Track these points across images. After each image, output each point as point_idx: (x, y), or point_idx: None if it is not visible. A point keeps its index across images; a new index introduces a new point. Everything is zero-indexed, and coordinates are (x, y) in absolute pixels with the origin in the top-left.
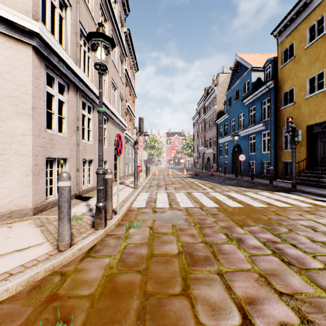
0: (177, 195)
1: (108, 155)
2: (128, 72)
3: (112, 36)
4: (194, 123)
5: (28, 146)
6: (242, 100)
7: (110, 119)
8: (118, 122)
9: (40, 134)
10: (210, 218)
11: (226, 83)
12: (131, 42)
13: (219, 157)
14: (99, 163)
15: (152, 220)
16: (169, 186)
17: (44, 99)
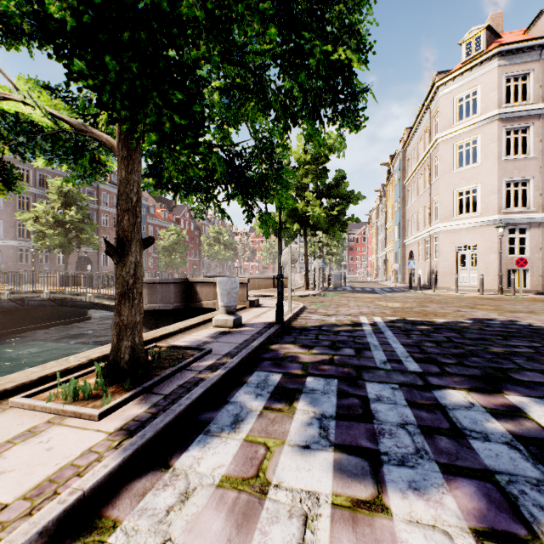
0: None
1: None
2: None
3: None
4: None
5: (495, 265)
6: None
7: None
8: None
9: (502, 259)
10: None
11: None
12: None
13: None
14: (499, 271)
15: (528, 299)
16: None
17: (505, 242)
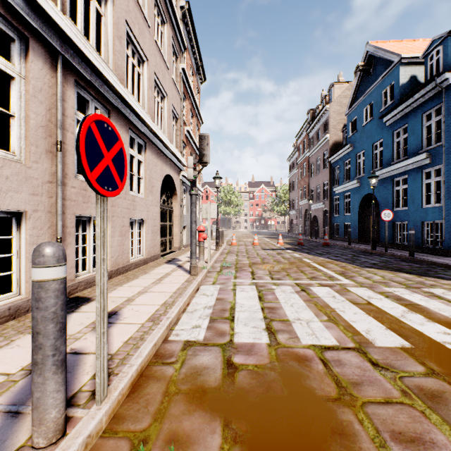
0: (278, 294)
1: (146, 211)
2: (187, 75)
3: (156, 2)
4: (291, 165)
5: None
6: (380, 117)
7: (151, 147)
8: (168, 154)
9: None
10: (440, 434)
11: (346, 97)
12: (192, 27)
13: (334, 215)
14: None
15: (217, 438)
16: (258, 269)
17: None
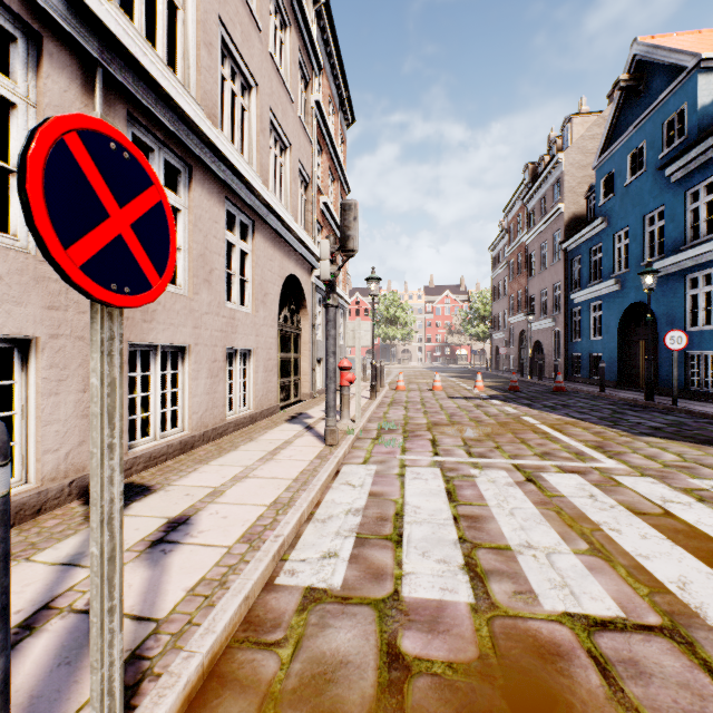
0: (484, 487)
1: (255, 334)
2: (323, 112)
3: None
4: (496, 257)
5: None
6: (660, 167)
7: (263, 229)
8: (292, 242)
9: None
10: None
11: (593, 139)
12: (332, 33)
13: (571, 340)
14: None
15: None
16: (443, 434)
17: None
